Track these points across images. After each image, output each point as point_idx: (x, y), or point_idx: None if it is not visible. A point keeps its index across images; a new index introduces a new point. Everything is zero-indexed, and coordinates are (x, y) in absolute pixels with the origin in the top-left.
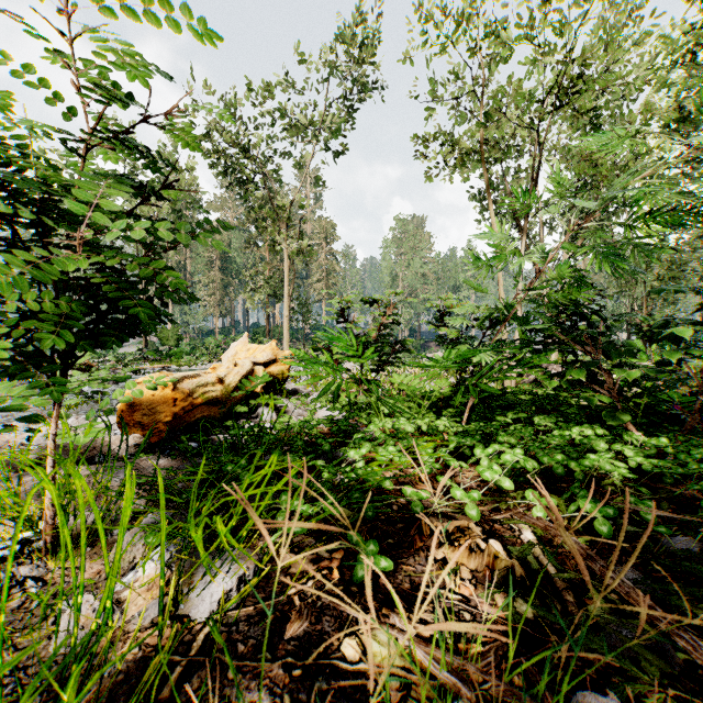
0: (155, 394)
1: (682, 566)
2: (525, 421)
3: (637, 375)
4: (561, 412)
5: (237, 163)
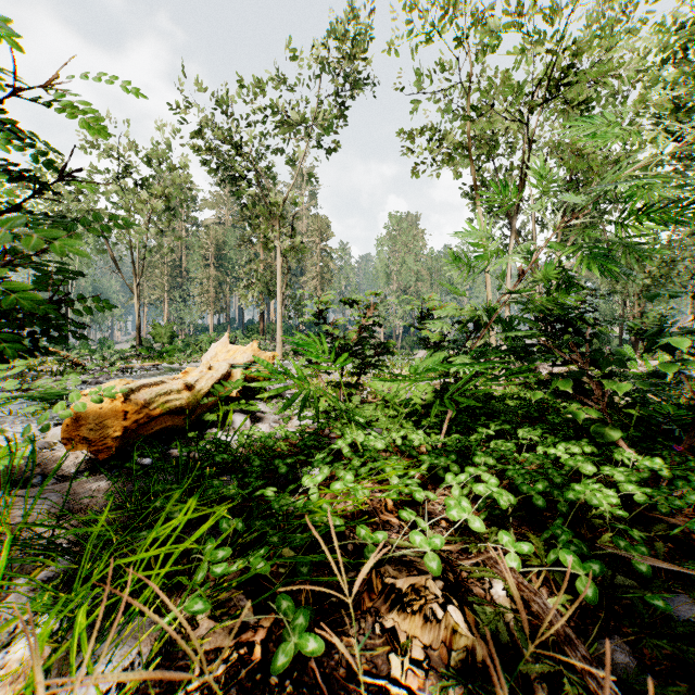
0: (103, 407)
1: (685, 652)
2: (510, 431)
3: (629, 388)
4: (549, 421)
5: (230, 160)
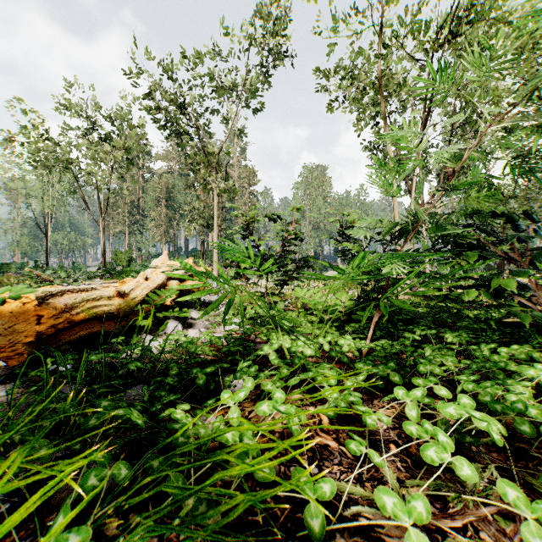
0: (14, 311)
1: None
2: (431, 336)
3: None
4: (465, 326)
5: (176, 118)
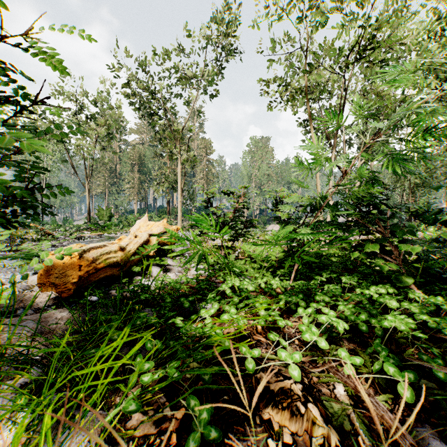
0: (65, 262)
1: None
2: (335, 278)
3: (419, 249)
4: (360, 271)
5: (148, 102)
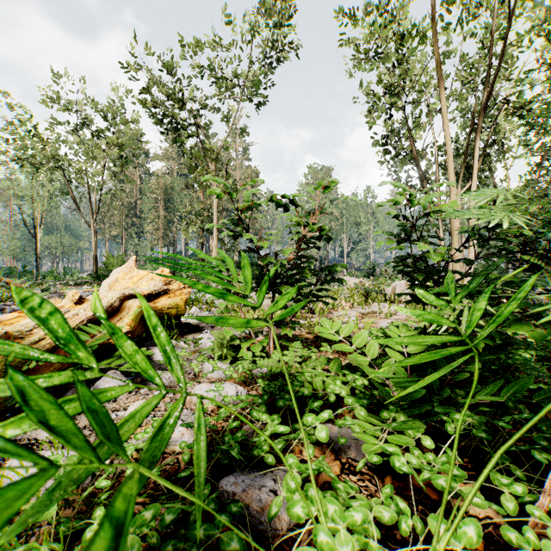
0: None
1: None
2: None
3: None
4: None
5: (171, 111)
